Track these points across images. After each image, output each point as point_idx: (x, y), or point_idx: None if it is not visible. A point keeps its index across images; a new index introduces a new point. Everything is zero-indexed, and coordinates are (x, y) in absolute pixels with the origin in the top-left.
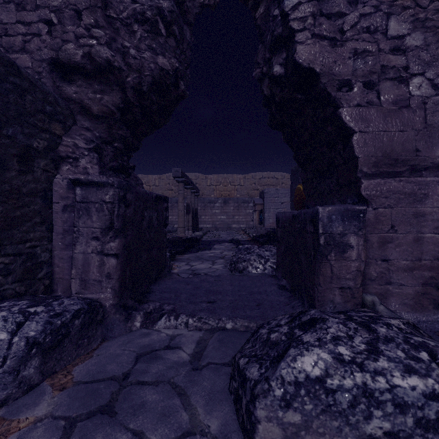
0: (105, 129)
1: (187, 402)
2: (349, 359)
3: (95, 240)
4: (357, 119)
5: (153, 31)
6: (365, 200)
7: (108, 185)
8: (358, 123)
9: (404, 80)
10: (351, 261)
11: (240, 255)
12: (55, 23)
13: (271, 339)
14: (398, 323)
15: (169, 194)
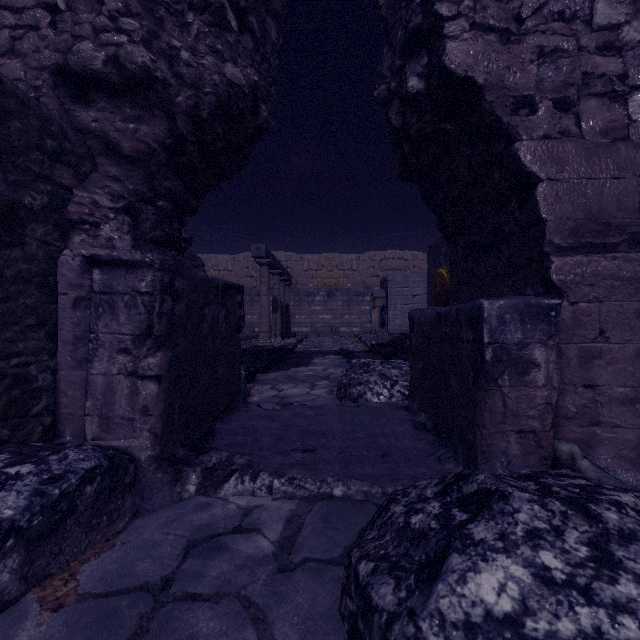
0: (143, 178)
1: (268, 636)
2: (563, 579)
3: (123, 353)
4: (544, 158)
5: (217, 24)
6: (557, 290)
7: (143, 266)
8: (545, 165)
9: (619, 97)
10: (536, 388)
11: (353, 375)
12: (61, 9)
13: (412, 526)
14: (634, 501)
15: (247, 283)
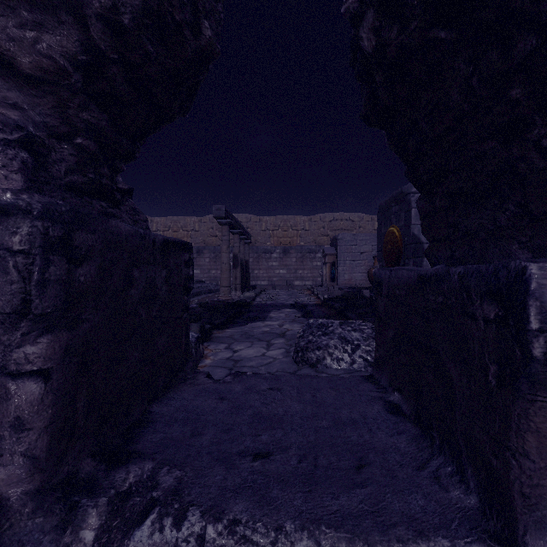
0: (52, 107)
1: None
2: None
3: None
4: None
5: None
6: None
7: (16, 212)
8: None
9: None
10: None
11: (311, 337)
12: None
13: None
14: None
15: (212, 241)
